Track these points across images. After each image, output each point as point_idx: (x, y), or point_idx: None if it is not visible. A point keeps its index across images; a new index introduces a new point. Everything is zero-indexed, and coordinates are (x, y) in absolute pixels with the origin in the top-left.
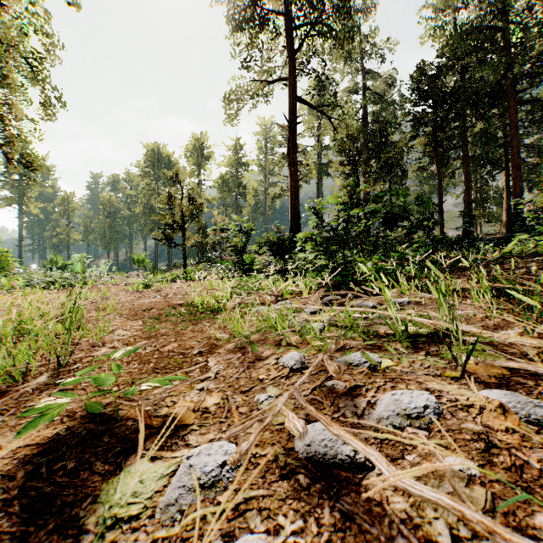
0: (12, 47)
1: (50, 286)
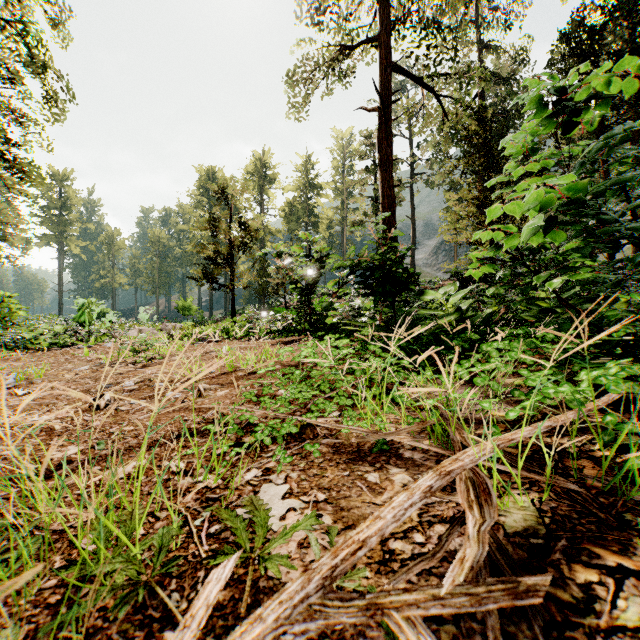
0: (2, 20)
1: (27, 346)
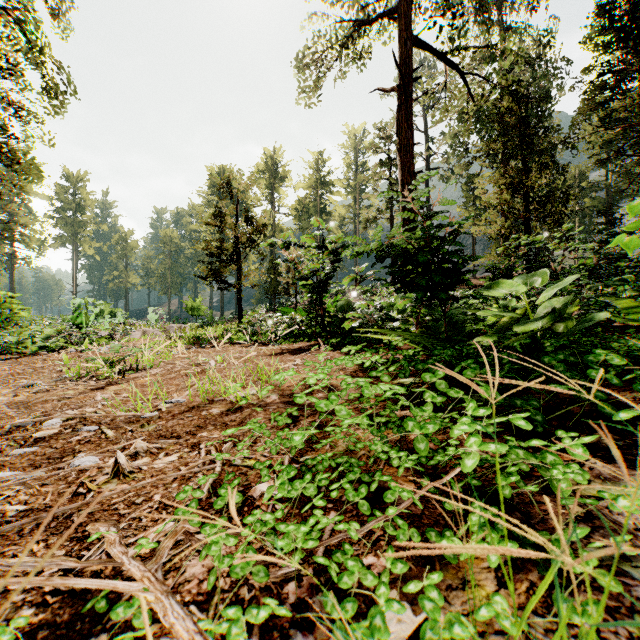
0: None
1: (12, 350)
